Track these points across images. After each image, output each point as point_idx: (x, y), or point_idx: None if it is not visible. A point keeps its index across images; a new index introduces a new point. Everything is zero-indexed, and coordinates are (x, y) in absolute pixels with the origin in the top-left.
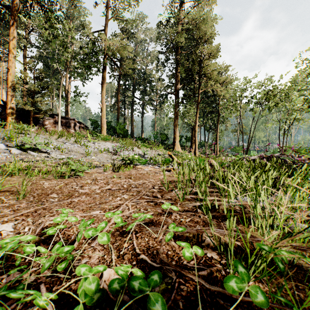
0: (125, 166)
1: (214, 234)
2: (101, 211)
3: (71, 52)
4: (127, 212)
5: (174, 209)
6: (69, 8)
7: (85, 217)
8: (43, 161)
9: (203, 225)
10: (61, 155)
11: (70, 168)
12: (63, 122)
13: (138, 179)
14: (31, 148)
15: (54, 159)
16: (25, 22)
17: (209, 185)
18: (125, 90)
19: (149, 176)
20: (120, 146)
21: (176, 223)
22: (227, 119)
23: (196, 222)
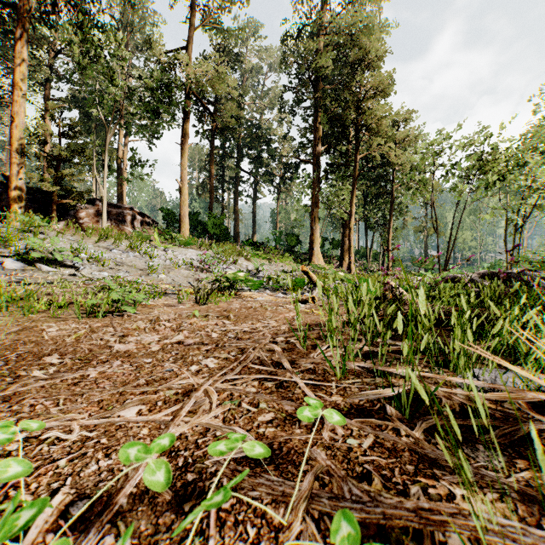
0: (219, 294)
1: (488, 541)
2: (144, 409)
3: (126, 86)
4: (203, 418)
5: (334, 423)
6: (123, 12)
7: (96, 428)
8: (64, 282)
9: (414, 466)
10: (101, 271)
11: (107, 298)
12: (112, 214)
13: (244, 319)
14: (44, 260)
15: (85, 279)
16: (46, 36)
17: (391, 334)
18: (223, 157)
19: (265, 312)
20: (213, 255)
21: (337, 456)
22: (407, 208)
23: (393, 452)
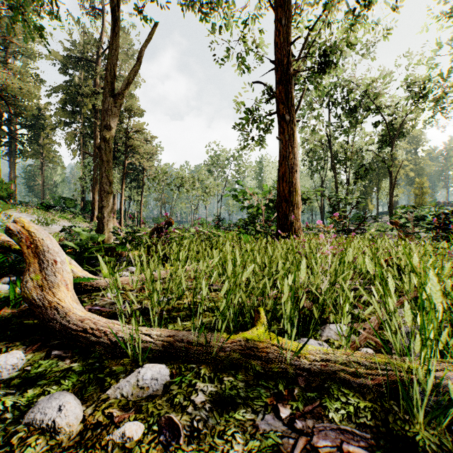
0: None
1: None
2: None
3: None
4: None
5: None
6: None
7: None
8: None
9: None
10: None
11: None
12: None
13: None
14: None
15: None
16: None
17: None
18: None
19: None
20: (33, 217)
21: None
22: None
23: None
